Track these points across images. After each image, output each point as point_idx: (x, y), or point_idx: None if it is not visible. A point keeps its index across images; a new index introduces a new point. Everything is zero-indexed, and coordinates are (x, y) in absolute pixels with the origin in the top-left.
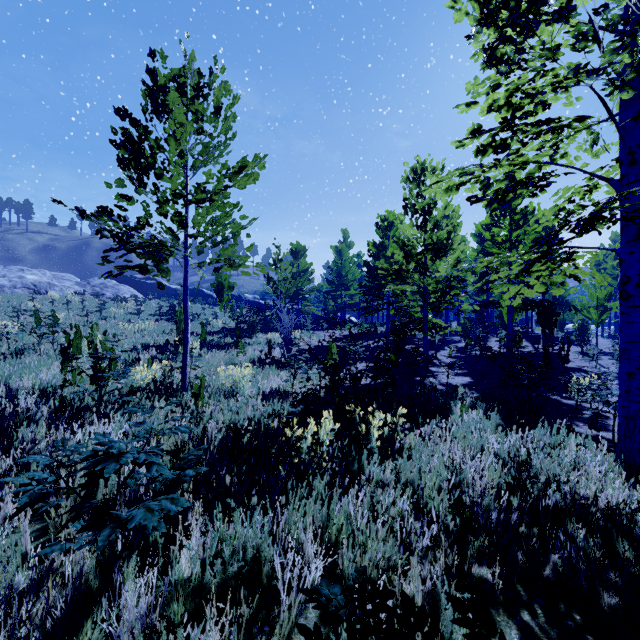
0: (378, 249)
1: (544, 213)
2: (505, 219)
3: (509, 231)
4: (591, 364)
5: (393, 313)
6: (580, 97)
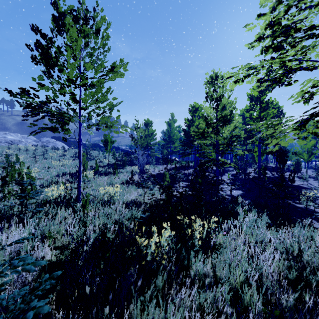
0: (190, 122)
1: (277, 103)
2: (257, 106)
3: (259, 112)
4: (304, 183)
5: (198, 156)
6: (317, 24)
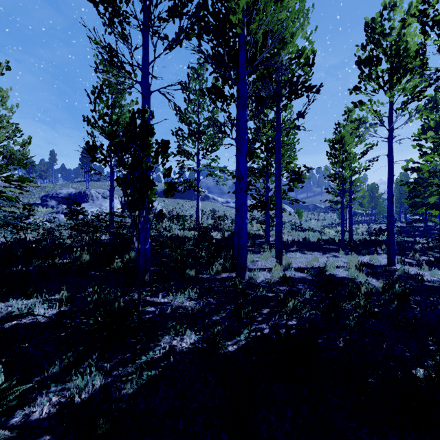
0: None
1: None
2: None
3: None
4: None
5: None
6: None
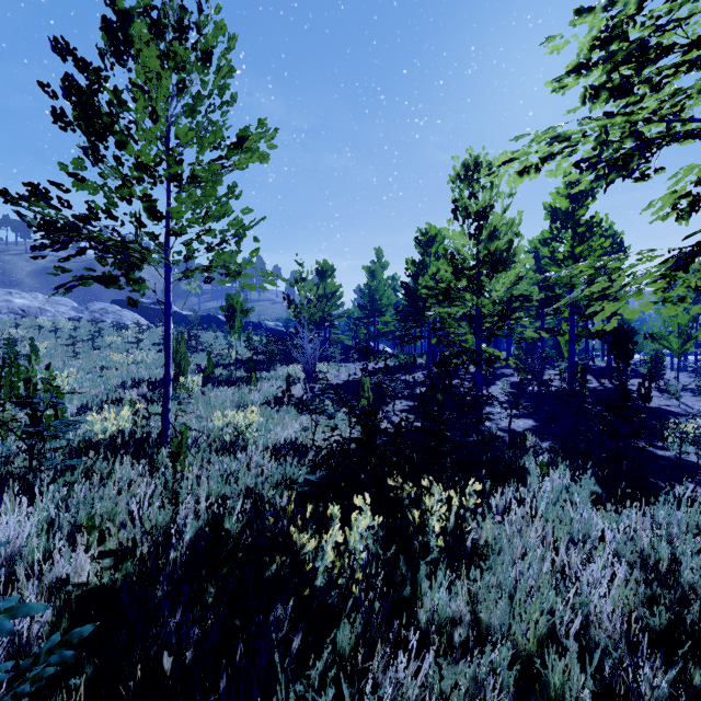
0: (418, 268)
1: (610, 226)
2: (567, 232)
3: (571, 246)
4: (672, 402)
5: (435, 342)
6: None
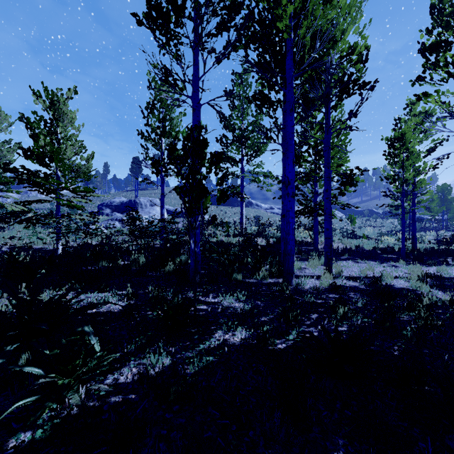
0: None
1: None
2: None
3: None
4: None
5: None
6: None
